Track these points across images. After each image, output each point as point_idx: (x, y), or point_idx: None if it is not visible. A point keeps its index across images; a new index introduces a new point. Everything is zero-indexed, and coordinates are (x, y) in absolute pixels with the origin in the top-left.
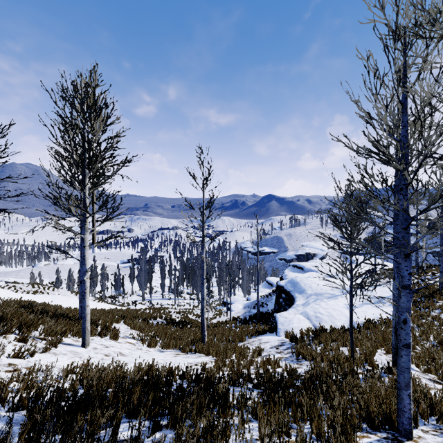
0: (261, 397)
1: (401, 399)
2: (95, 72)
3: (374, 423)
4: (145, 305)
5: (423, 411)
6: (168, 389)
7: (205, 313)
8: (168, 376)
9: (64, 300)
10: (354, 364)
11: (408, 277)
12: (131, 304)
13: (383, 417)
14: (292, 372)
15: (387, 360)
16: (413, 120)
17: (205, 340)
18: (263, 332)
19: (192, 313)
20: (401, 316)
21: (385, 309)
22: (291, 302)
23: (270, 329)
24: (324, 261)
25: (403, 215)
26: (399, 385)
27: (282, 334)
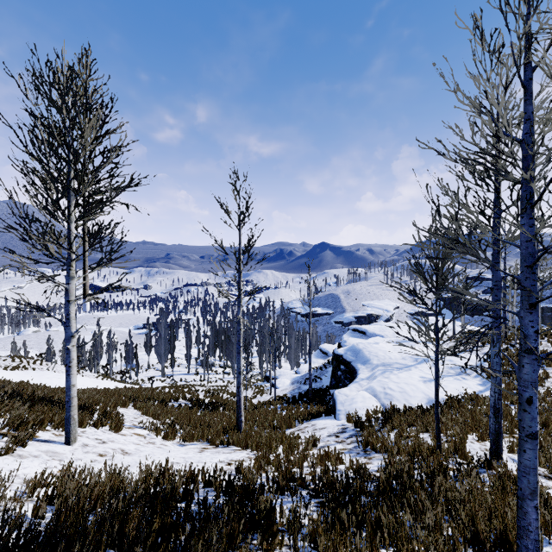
0: (322, 514)
1: (525, 512)
2: (87, 57)
3: (484, 548)
4: (165, 382)
5: (545, 524)
6: (186, 506)
7: (242, 391)
8: (187, 485)
9: (54, 377)
10: (440, 456)
11: (535, 337)
12: (146, 381)
13: (497, 538)
14: (361, 471)
15: (482, 449)
16: None
17: (242, 427)
18: (317, 415)
19: (226, 392)
20: (523, 393)
21: (470, 382)
22: (351, 375)
23: (326, 411)
24: (390, 323)
25: (527, 247)
26: (521, 493)
27: (342, 417)
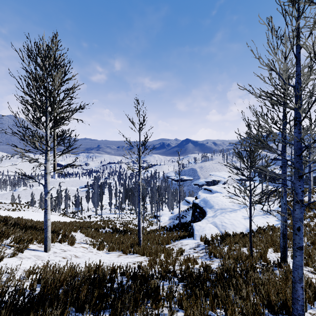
0: (185, 290)
1: (296, 290)
2: (56, 38)
3: (274, 309)
4: (97, 218)
5: (309, 297)
6: (111, 285)
7: (141, 223)
8: (111, 274)
9: (35, 215)
10: (252, 260)
11: (301, 194)
12: (87, 217)
13: (281, 304)
14: (207, 268)
15: (276, 257)
16: (309, 66)
17: (141, 243)
18: (183, 237)
19: (132, 224)
20: (295, 225)
21: (271, 219)
22: (203, 214)
23: (189, 235)
24: (226, 185)
25: (297, 145)
26: (294, 279)
27: (197, 238)
